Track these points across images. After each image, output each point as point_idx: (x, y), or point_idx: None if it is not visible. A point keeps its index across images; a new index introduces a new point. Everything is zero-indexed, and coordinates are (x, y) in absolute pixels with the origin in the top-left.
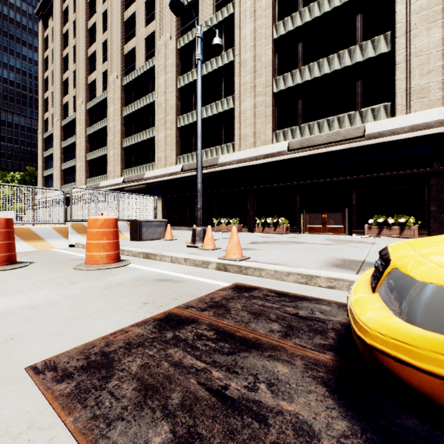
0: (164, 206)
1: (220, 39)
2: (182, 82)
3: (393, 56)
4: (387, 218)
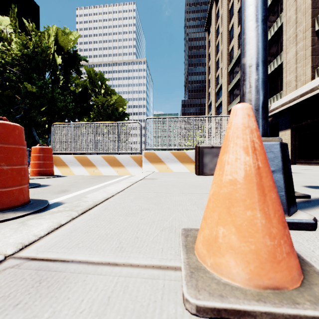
0: (293, 136)
1: None
2: None
3: None
4: None
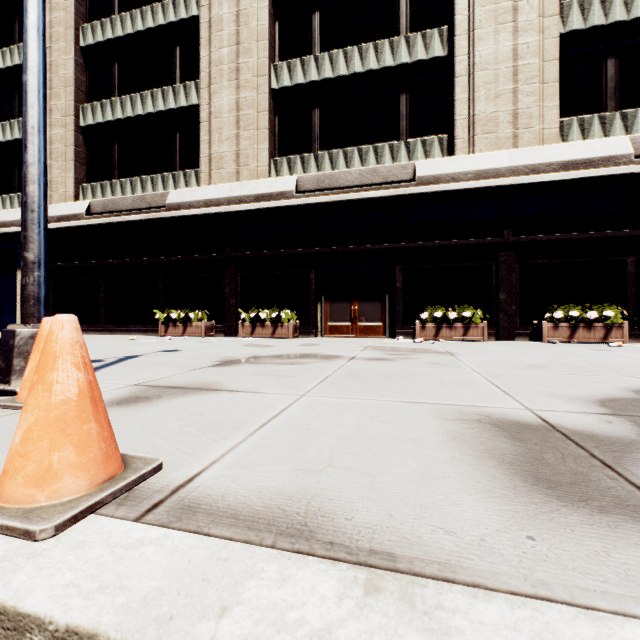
0: None
1: None
2: (89, 36)
3: (449, 66)
4: (447, 310)
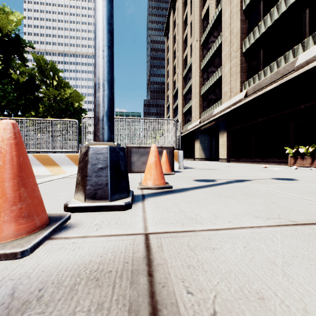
0: (228, 139)
1: None
2: (247, 0)
3: None
4: None
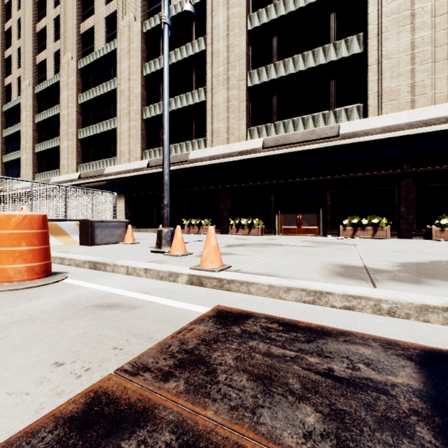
0: (127, 205)
1: (191, 6)
2: (148, 70)
3: (365, 58)
4: (361, 218)
